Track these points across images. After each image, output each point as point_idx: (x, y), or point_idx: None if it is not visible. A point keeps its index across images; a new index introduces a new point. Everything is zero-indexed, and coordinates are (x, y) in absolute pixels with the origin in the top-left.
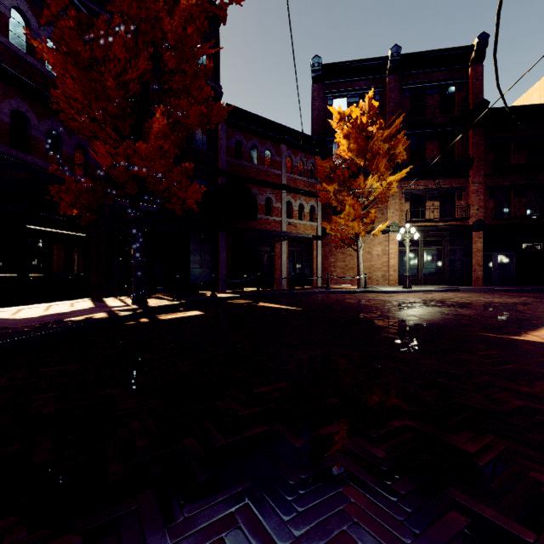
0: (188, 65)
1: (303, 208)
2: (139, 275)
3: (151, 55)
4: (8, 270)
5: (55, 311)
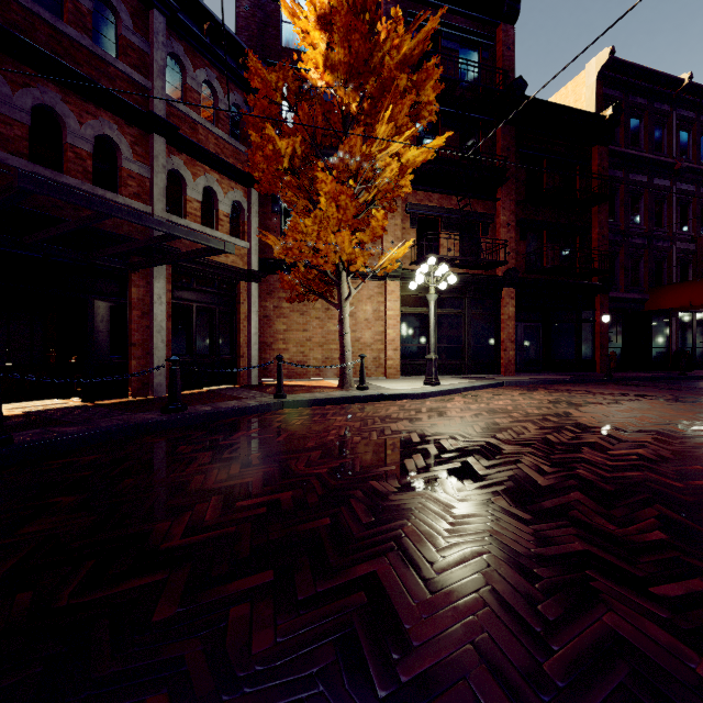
0: None
1: (216, 201)
2: None
3: None
4: None
5: None
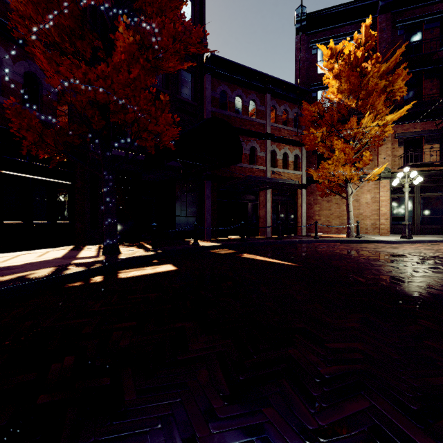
0: None
1: (287, 157)
2: (110, 223)
3: None
4: None
5: (8, 263)
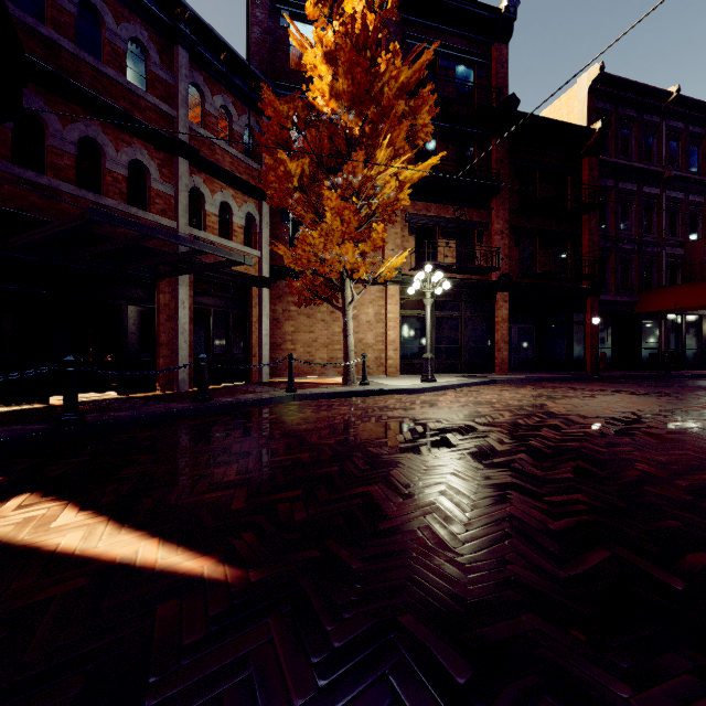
0: None
1: (231, 215)
2: None
3: None
4: None
5: None
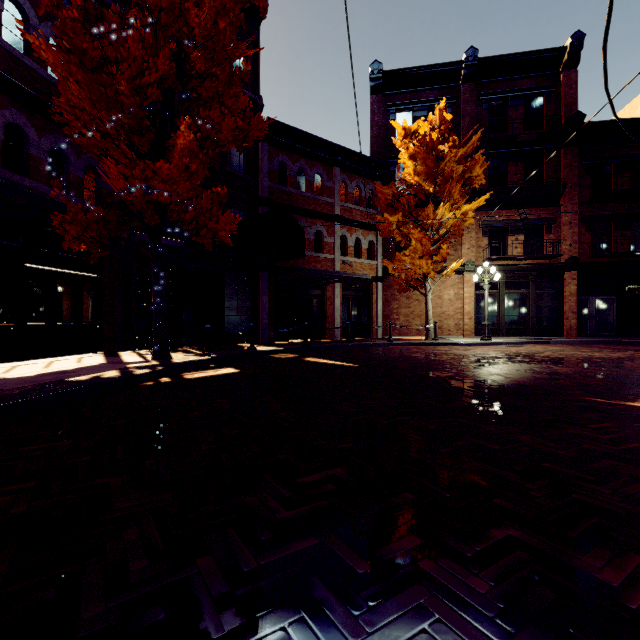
0: (220, 68)
1: (360, 244)
2: (161, 324)
3: (175, 56)
4: (2, 318)
5: (57, 368)
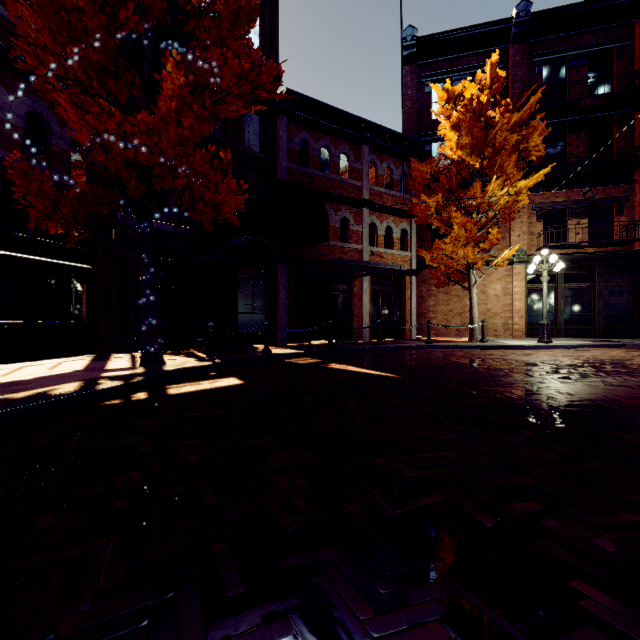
0: (222, 1)
1: (392, 233)
2: (151, 322)
3: None
4: None
5: (13, 378)
